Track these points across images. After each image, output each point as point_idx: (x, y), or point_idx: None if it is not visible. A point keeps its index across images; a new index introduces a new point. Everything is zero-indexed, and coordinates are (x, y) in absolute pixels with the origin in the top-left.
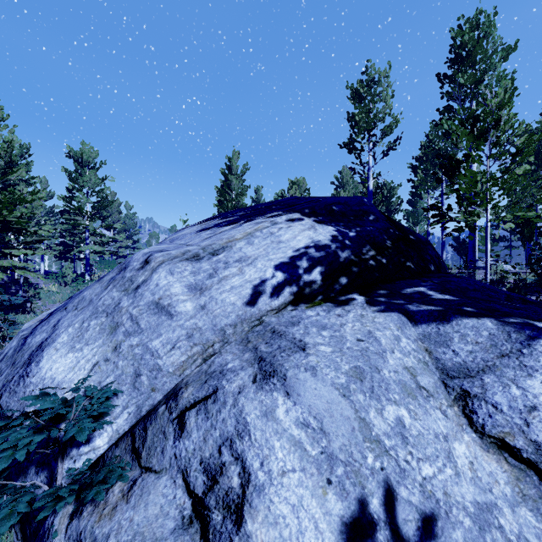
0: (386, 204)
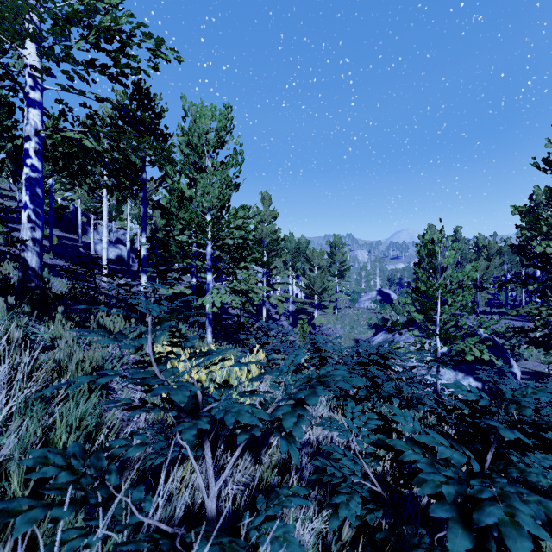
0: None
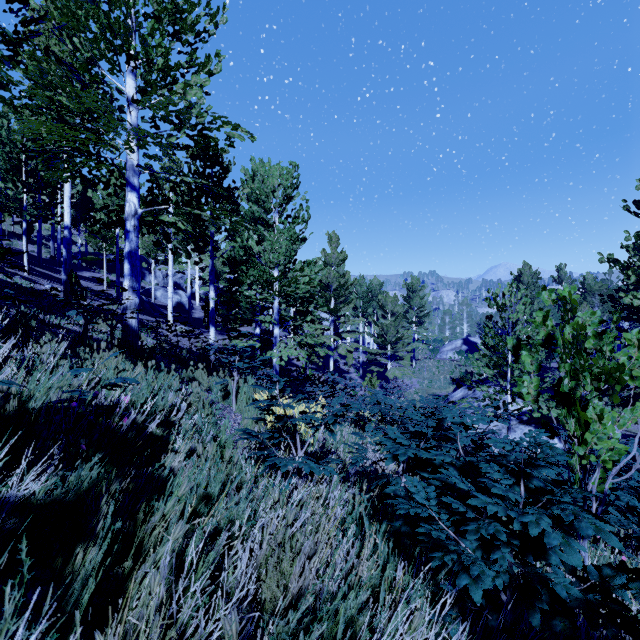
0: None
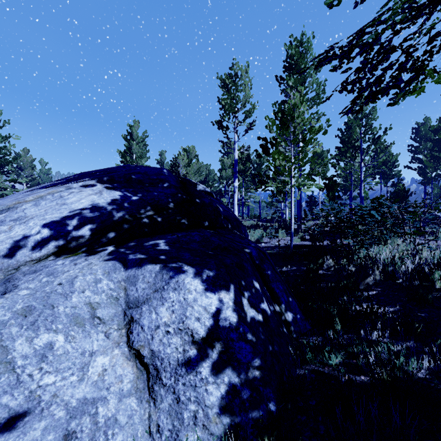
0: (258, 170)
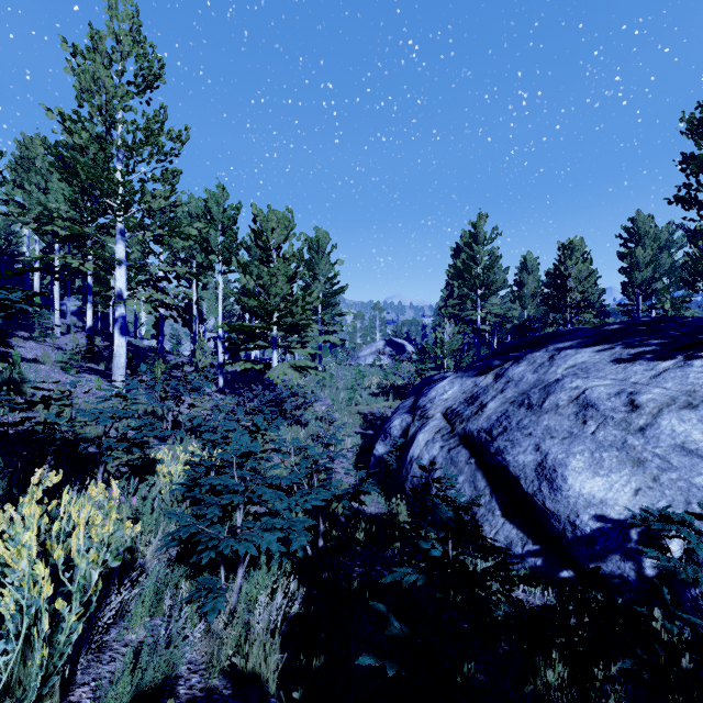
0: None
